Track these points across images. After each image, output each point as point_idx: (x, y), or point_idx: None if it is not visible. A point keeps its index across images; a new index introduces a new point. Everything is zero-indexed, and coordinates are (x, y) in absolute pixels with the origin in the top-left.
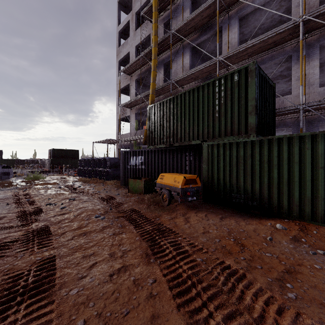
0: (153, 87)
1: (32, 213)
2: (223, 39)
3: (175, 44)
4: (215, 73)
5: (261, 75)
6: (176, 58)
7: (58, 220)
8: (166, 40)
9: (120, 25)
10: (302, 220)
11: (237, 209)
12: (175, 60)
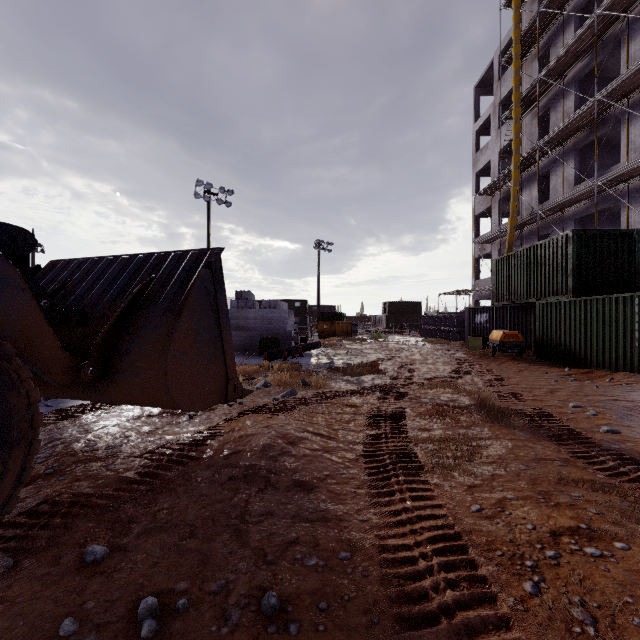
0: (512, 224)
1: (396, 351)
2: (623, 138)
3: (553, 149)
4: (608, 191)
5: (594, 233)
6: (556, 167)
7: (412, 355)
8: (534, 152)
9: (477, 122)
10: (597, 368)
11: (560, 364)
12: (554, 170)
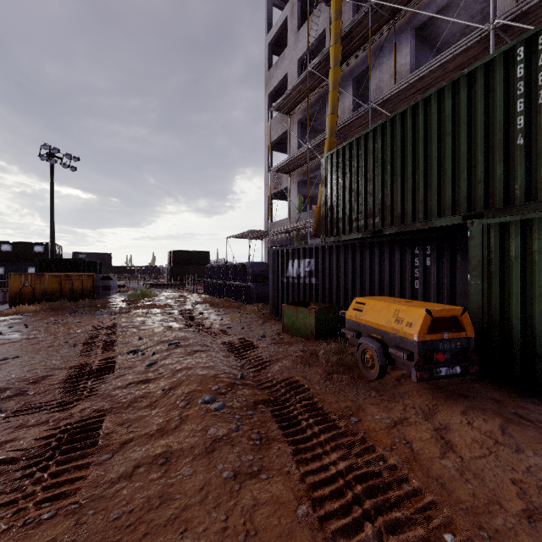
0: (332, 123)
1: (94, 372)
2: None
3: (378, 31)
4: None
5: None
6: (380, 59)
7: (131, 397)
8: (358, 27)
9: (271, 30)
10: None
11: None
12: (378, 64)
